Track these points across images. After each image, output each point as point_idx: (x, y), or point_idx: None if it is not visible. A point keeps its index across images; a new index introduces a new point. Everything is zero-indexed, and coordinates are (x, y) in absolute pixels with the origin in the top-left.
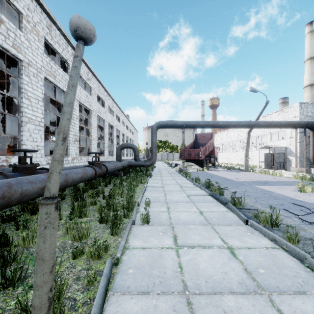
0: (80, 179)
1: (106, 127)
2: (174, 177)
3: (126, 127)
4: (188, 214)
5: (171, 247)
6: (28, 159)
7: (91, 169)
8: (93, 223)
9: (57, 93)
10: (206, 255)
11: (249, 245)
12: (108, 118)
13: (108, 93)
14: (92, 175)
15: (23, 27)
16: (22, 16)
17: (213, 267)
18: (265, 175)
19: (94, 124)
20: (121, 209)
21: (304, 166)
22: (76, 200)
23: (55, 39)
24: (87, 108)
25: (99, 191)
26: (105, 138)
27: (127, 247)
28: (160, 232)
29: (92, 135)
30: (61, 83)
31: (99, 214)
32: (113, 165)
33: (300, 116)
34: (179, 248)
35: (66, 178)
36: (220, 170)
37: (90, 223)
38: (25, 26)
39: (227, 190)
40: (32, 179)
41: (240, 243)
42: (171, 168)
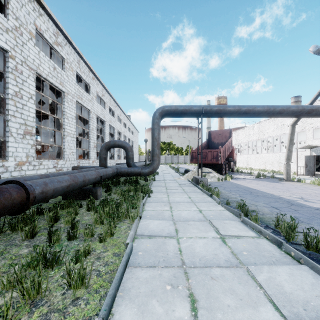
0: None
1: (93, 121)
2: (189, 194)
3: (124, 125)
4: None
5: None
6: None
7: None
8: None
9: None
10: None
11: None
12: (95, 110)
13: (96, 75)
14: None
15: None
16: None
17: None
18: None
19: (71, 113)
20: None
21: None
22: None
23: None
24: (55, 87)
25: None
26: (90, 135)
27: None
28: None
29: (66, 129)
30: None
31: None
32: (67, 178)
33: None
34: None
35: None
36: (248, 178)
37: None
38: None
39: None
40: None
41: None
42: (179, 175)
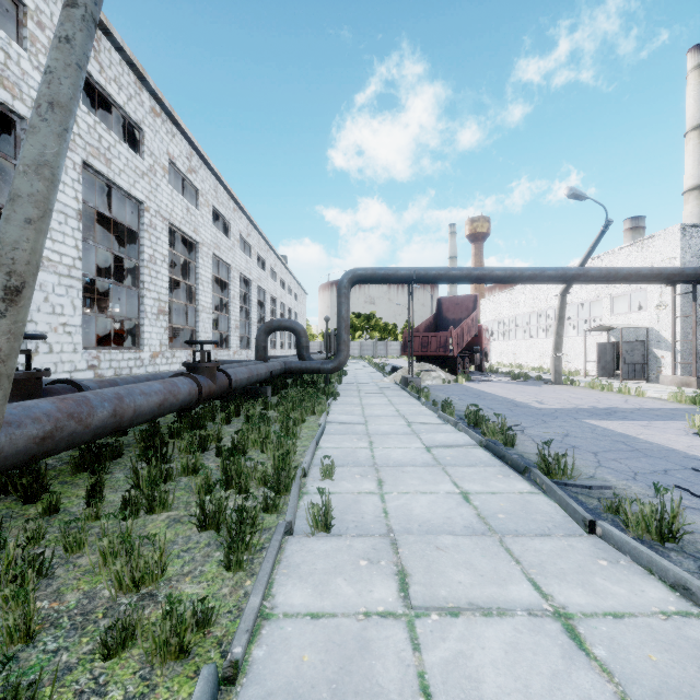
0: (157, 409)
1: (234, 283)
2: (391, 398)
3: (280, 282)
4: (433, 501)
5: (395, 612)
6: (41, 356)
7: (189, 381)
8: (182, 531)
9: (116, 201)
10: (498, 644)
11: (614, 605)
12: (238, 263)
13: (239, 204)
14: (192, 397)
15: (28, 37)
16: (26, 11)
17: (523, 689)
18: (602, 394)
19: (206, 275)
20: (260, 487)
21: (694, 371)
22: (148, 461)
23: (109, 71)
24: (187, 238)
25: (208, 435)
26: (231, 308)
27: (267, 610)
28: (361, 560)
29: (200, 301)
30: (123, 177)
31: (199, 506)
32: (245, 370)
33: (682, 255)
34: (417, 616)
35: (117, 408)
36: (496, 381)
37: (174, 531)
38: (32, 36)
39: (522, 432)
40: (12, 414)
41: (586, 597)
42: (383, 376)
